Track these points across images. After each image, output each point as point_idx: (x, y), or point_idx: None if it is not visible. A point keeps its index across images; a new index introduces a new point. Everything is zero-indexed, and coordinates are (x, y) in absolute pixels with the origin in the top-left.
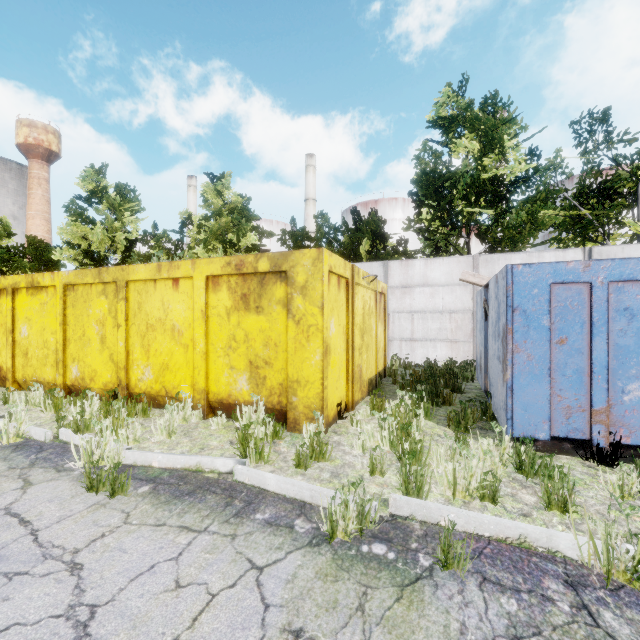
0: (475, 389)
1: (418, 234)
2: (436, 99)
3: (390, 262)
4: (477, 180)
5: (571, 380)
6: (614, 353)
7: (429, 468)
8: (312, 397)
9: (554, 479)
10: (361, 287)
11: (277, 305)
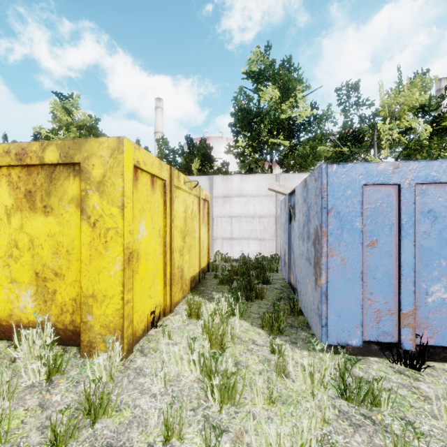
0: (280, 279)
1: (236, 158)
2: (249, 56)
3: (214, 177)
4: (278, 119)
5: (381, 283)
6: (419, 255)
7: (244, 407)
8: (111, 314)
9: (381, 405)
10: (182, 191)
11: (69, 204)
